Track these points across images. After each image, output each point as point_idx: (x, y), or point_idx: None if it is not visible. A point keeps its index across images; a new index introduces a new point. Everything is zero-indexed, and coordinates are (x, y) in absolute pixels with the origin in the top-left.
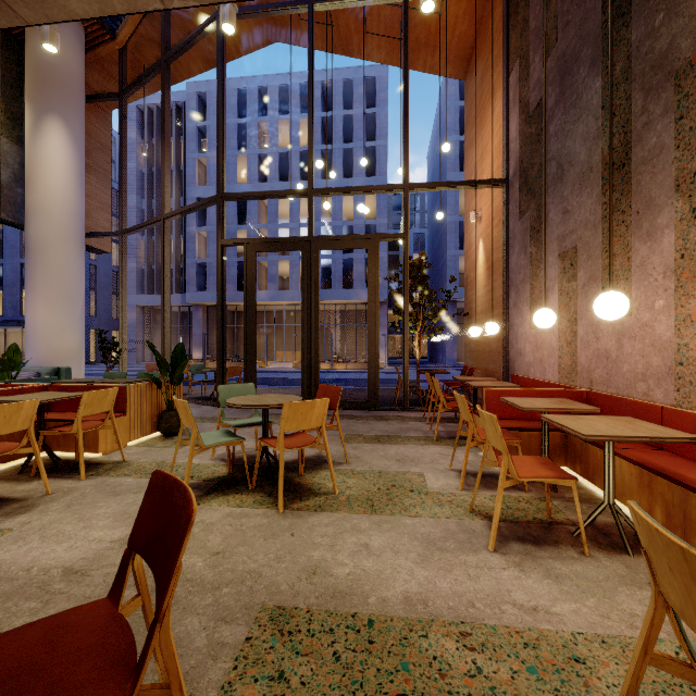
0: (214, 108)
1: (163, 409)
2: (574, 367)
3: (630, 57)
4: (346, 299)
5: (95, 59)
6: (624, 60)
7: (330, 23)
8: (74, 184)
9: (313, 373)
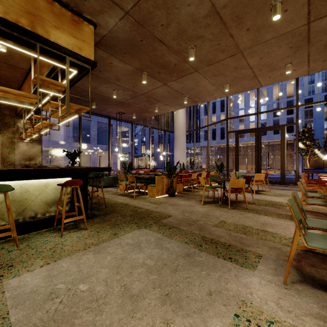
0: None
1: None
2: None
3: None
4: (274, 139)
5: None
6: None
7: None
8: (184, 119)
9: (259, 171)
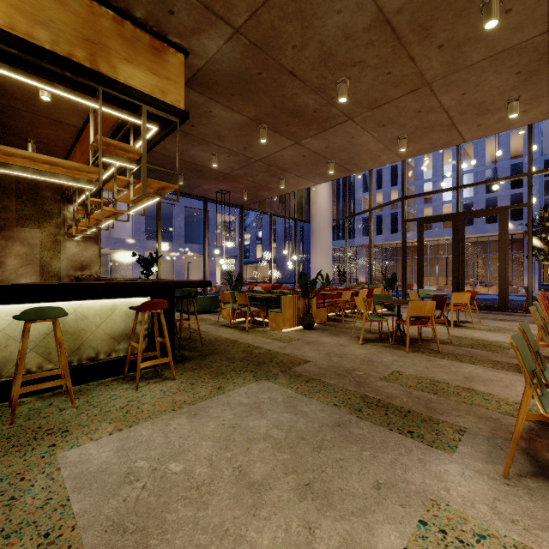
0: None
1: None
2: None
3: None
4: (488, 232)
5: None
6: None
7: None
8: (329, 200)
9: (460, 288)
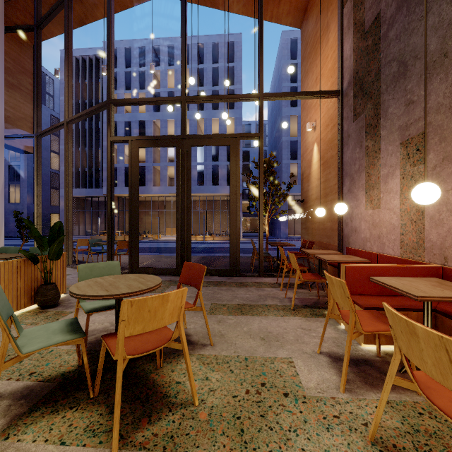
0: (122, 59)
1: (43, 282)
2: (421, 243)
3: None
4: (214, 192)
5: None
6: None
7: None
8: None
9: (186, 246)
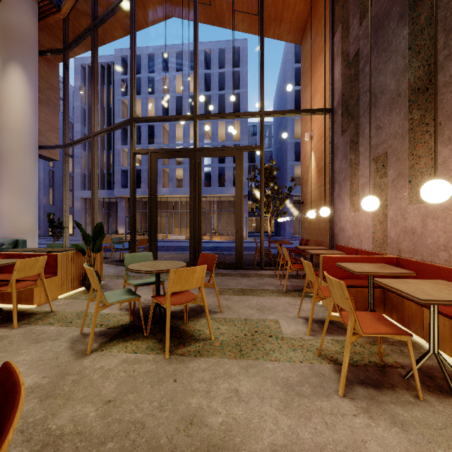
0: None
1: None
2: (385, 239)
3: (433, 7)
4: (220, 194)
5: (46, 25)
6: (428, 10)
7: (209, 3)
8: (30, 111)
9: (197, 243)
